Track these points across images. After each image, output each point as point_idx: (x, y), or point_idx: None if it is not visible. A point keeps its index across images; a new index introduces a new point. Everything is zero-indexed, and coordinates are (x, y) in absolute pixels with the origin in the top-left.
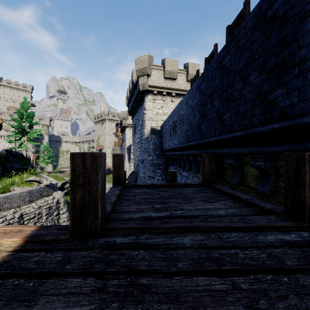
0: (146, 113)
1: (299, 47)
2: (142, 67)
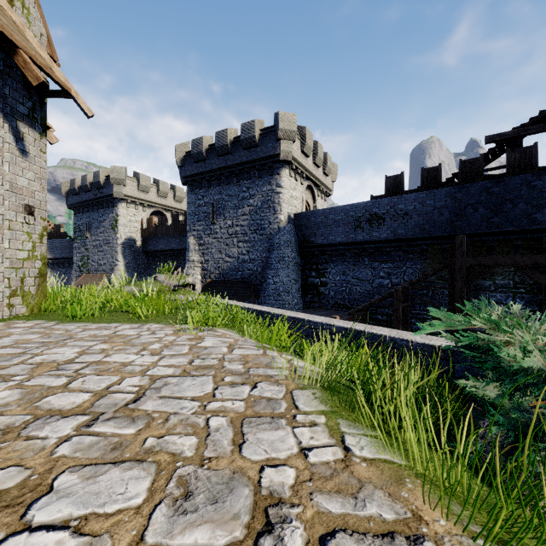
0: (284, 192)
1: None
2: (290, 128)
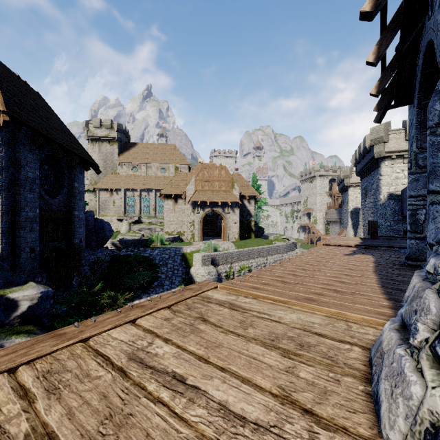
0: (382, 179)
1: None
2: (377, 136)
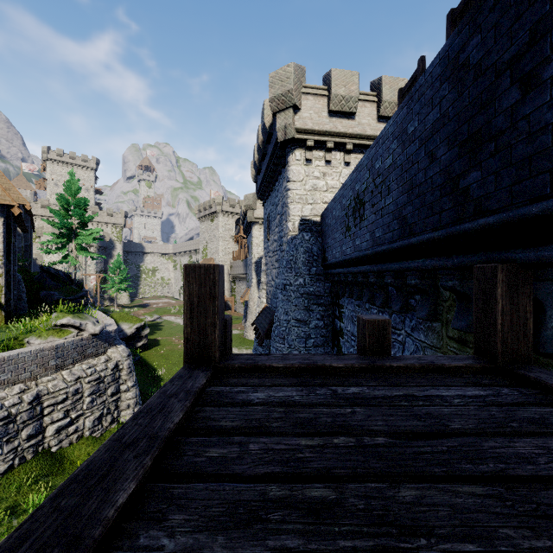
0: (291, 187)
1: None
2: (282, 90)
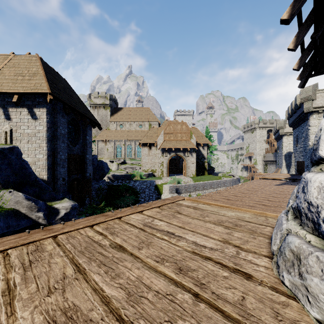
0: (310, 128)
1: None
2: (306, 95)
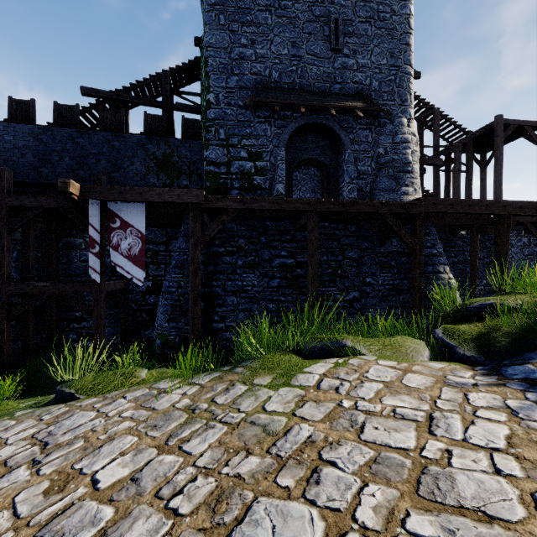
0: None
1: (124, 164)
2: None
